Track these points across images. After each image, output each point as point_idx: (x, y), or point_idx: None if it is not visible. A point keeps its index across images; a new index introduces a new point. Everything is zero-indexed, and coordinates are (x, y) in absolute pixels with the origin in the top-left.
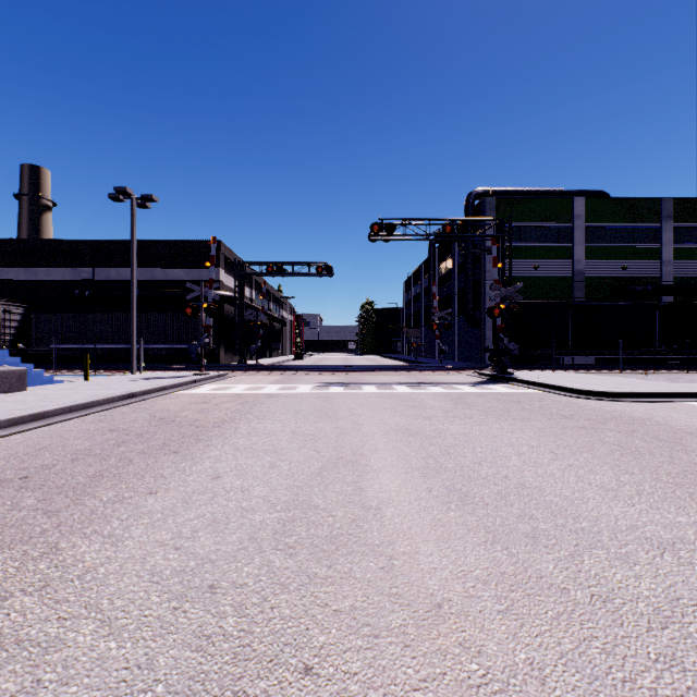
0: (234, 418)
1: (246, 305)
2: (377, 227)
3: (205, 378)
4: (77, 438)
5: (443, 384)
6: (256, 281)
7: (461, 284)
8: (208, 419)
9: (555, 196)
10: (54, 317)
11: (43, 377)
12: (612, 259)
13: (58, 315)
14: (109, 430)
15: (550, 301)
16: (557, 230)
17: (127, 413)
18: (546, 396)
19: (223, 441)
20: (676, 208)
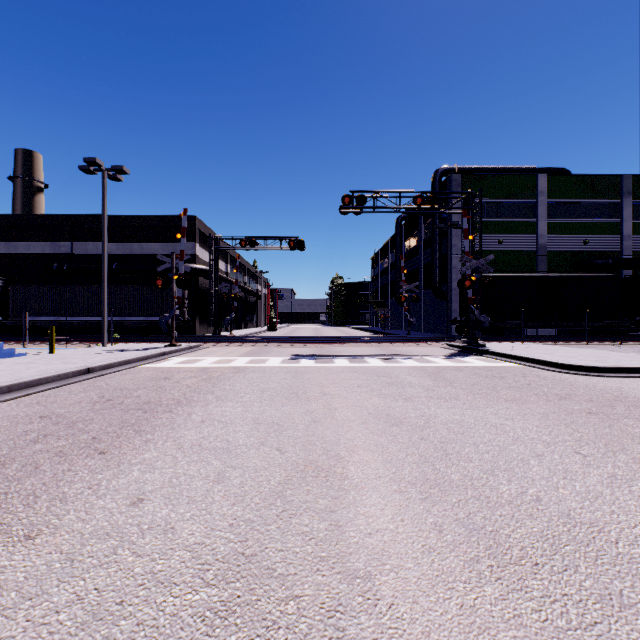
0: (191, 399)
1: (221, 278)
2: (348, 199)
3: (175, 350)
4: None
5: (416, 357)
6: (231, 256)
7: (427, 259)
8: (161, 401)
9: (519, 173)
10: (32, 289)
11: (2, 350)
12: (574, 234)
13: (35, 287)
14: (39, 417)
15: (516, 274)
16: (520, 206)
17: (75, 392)
18: (527, 371)
19: (168, 434)
20: (636, 185)
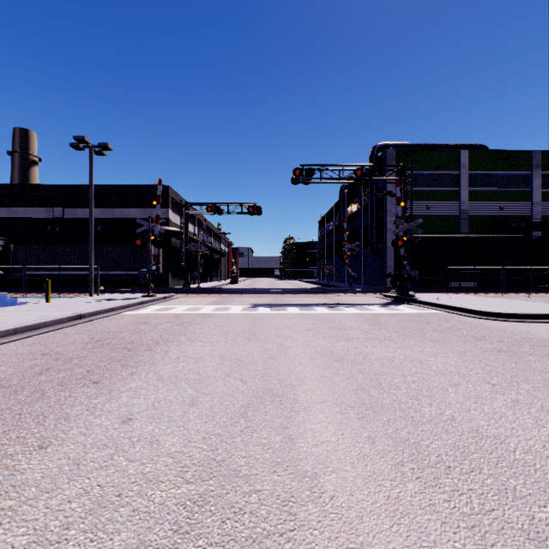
0: (167, 340)
1: (190, 239)
2: (298, 171)
3: (151, 300)
4: (4, 364)
5: (356, 305)
6: (199, 219)
7: (366, 222)
8: (142, 341)
9: (445, 149)
10: (29, 248)
11: (6, 299)
12: (491, 201)
13: (32, 246)
14: (41, 354)
15: (442, 235)
16: (446, 177)
17: (69, 334)
18: (450, 317)
19: (149, 368)
20: (544, 159)
